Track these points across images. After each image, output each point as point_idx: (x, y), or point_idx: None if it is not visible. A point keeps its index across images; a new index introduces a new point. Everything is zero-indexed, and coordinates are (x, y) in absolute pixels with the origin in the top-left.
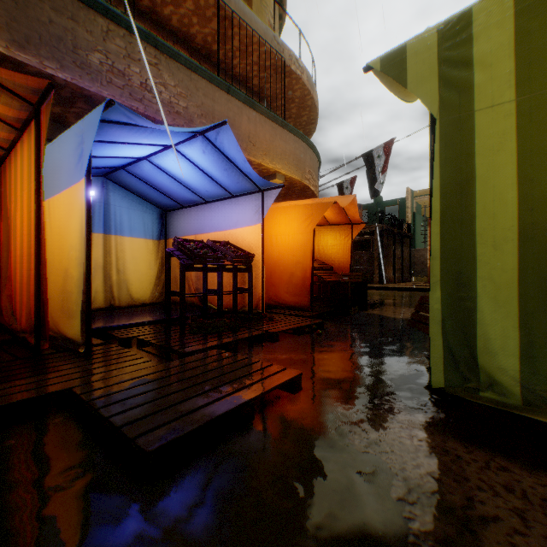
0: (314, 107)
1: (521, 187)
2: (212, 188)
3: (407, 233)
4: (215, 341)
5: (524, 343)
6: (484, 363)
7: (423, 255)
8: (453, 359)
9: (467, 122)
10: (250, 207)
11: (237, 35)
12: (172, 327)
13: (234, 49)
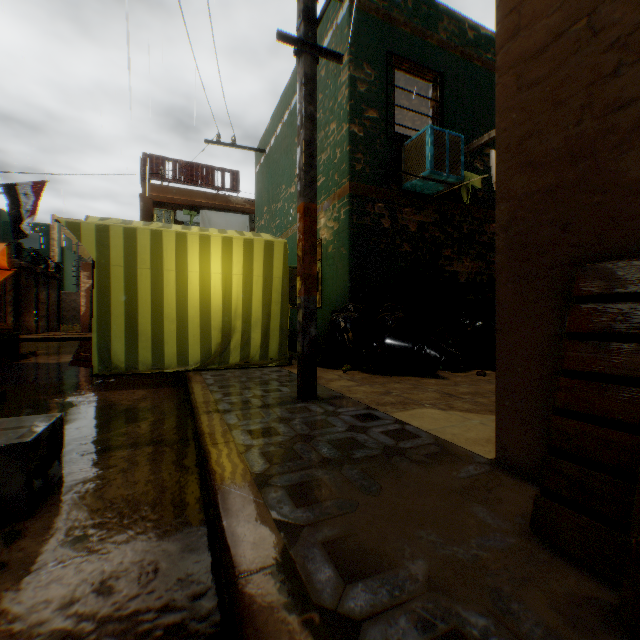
0: None
1: (127, 297)
2: None
3: (57, 274)
4: None
5: (128, 350)
6: (115, 359)
7: (77, 299)
8: (104, 360)
9: (109, 268)
10: None
11: None
12: None
13: None
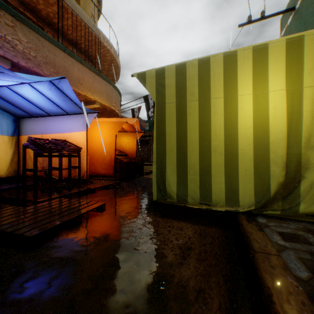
0: (118, 67)
1: (177, 131)
2: (55, 108)
3: None
4: (59, 194)
5: (178, 181)
6: (168, 189)
7: None
8: (160, 189)
9: (164, 106)
10: (79, 121)
11: (70, 18)
12: (28, 190)
13: (69, 25)
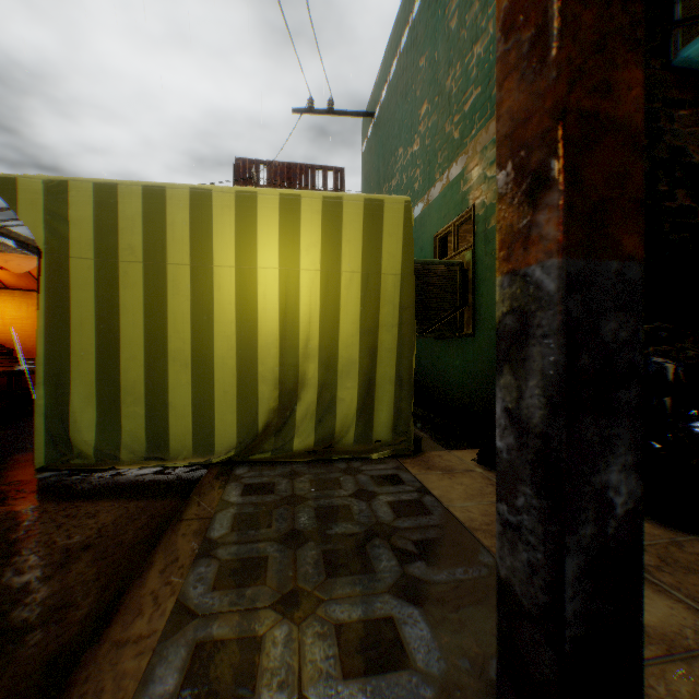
0: None
1: (100, 318)
2: None
3: None
4: None
5: (101, 421)
6: (76, 440)
7: None
8: (56, 441)
9: (67, 263)
10: None
11: None
12: None
13: None
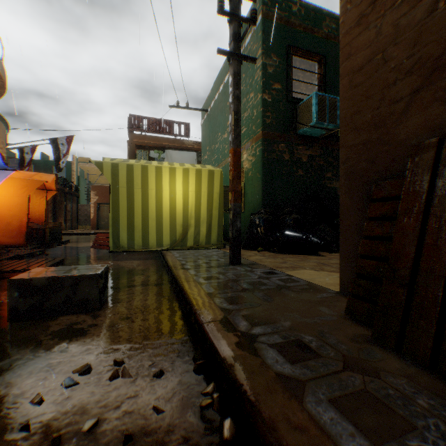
0: (5, 87)
1: (128, 205)
2: None
3: (76, 193)
4: None
5: (128, 237)
6: (121, 242)
7: (87, 209)
8: (115, 243)
9: (118, 188)
10: None
11: None
12: None
13: None
